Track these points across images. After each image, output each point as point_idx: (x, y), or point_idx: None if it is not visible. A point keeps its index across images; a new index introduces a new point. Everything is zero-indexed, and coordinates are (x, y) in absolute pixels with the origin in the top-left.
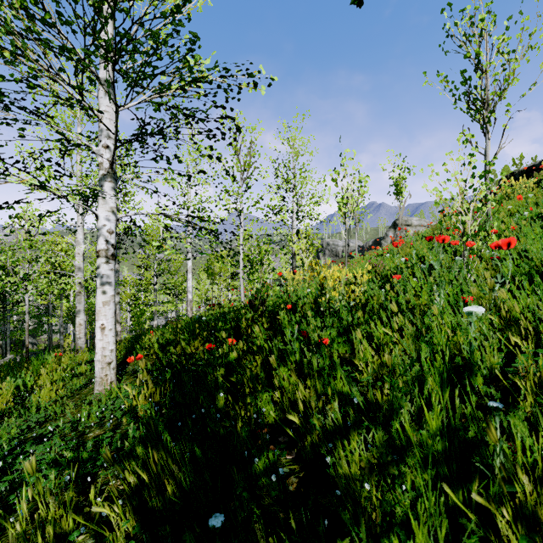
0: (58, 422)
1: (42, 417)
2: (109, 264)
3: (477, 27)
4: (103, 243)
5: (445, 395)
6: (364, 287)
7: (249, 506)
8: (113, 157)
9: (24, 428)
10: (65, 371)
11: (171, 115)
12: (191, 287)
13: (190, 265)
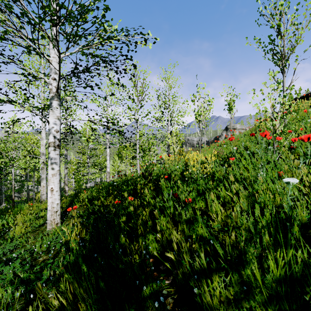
0: (21, 250)
1: (14, 245)
2: (56, 151)
3: (278, 10)
4: (52, 138)
5: (290, 252)
6: (212, 165)
7: None
8: (58, 85)
9: (0, 253)
10: (32, 215)
11: (93, 58)
12: (109, 164)
13: (108, 152)
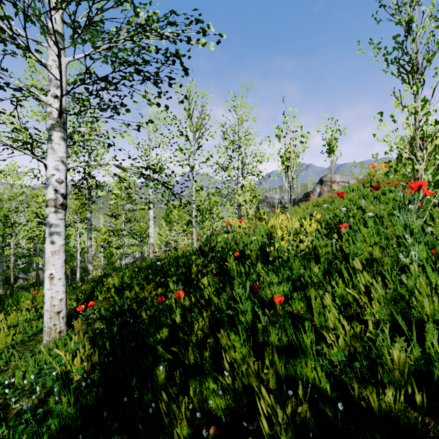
0: None
1: None
2: (59, 213)
3: None
4: (51, 193)
5: None
6: (312, 236)
7: None
8: (60, 105)
9: None
10: (30, 312)
11: (114, 55)
12: (152, 232)
13: (152, 215)
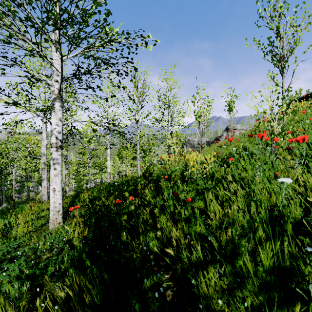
0: (25, 249)
1: (17, 243)
2: (58, 151)
3: (277, 12)
4: (54, 139)
5: (277, 244)
6: (211, 165)
7: (140, 311)
8: (60, 87)
9: (5, 251)
10: (34, 215)
11: (95, 61)
12: (109, 165)
13: (109, 152)
